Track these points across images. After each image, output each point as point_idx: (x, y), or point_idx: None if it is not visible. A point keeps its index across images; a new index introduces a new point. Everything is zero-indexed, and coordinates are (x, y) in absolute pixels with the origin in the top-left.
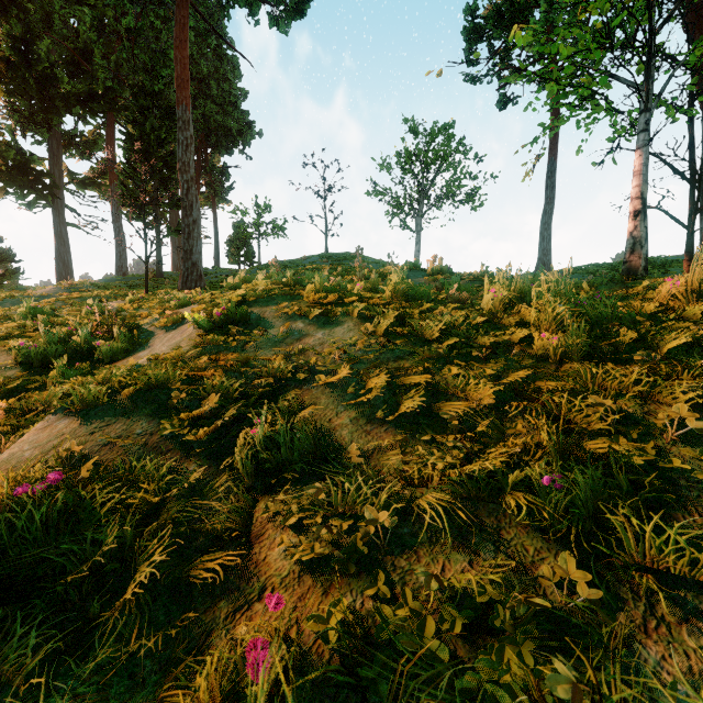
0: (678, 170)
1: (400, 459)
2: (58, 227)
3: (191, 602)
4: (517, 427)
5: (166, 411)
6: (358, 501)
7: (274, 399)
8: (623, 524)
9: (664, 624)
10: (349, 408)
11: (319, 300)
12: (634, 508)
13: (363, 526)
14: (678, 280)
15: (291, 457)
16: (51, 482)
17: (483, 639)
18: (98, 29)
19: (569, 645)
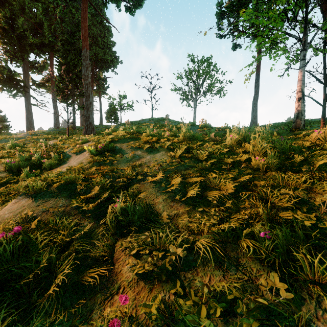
0: (318, 78)
1: (187, 220)
2: (27, 106)
3: (83, 294)
4: (245, 205)
5: (74, 194)
6: (167, 242)
7: (126, 188)
8: (302, 258)
9: (326, 313)
10: (162, 193)
11: (148, 140)
12: (307, 249)
13: (169, 256)
14: (320, 131)
15: (134, 219)
16: (15, 232)
17: (231, 319)
18: (45, 13)
19: (277, 324)
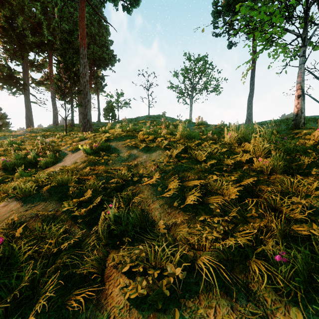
0: (316, 76)
1: (187, 231)
2: (27, 103)
3: None
4: (251, 214)
5: (65, 198)
6: (164, 260)
7: (120, 191)
8: None
9: None
10: (159, 198)
11: (144, 138)
12: None
13: (166, 278)
14: None
15: (128, 228)
16: None
17: None
18: (44, 12)
19: None
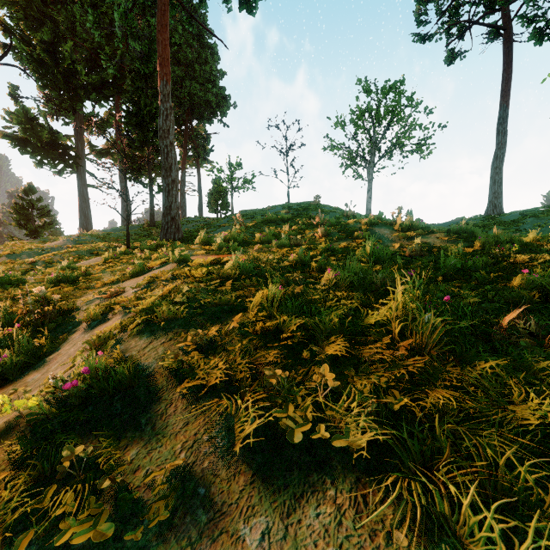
0: None
1: None
2: (81, 188)
3: None
4: None
5: None
6: None
7: None
8: None
9: None
10: None
11: (269, 327)
12: None
13: None
14: None
15: None
16: None
17: None
18: (99, 24)
19: None
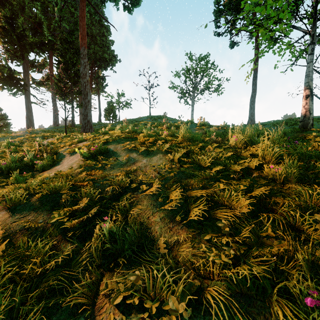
0: None
1: (191, 252)
2: (27, 104)
3: None
4: (266, 233)
5: (58, 207)
6: (165, 292)
7: (118, 200)
8: None
9: None
10: (160, 210)
11: (145, 141)
12: None
13: (168, 319)
14: None
15: (124, 247)
16: None
17: None
18: (44, 12)
19: None
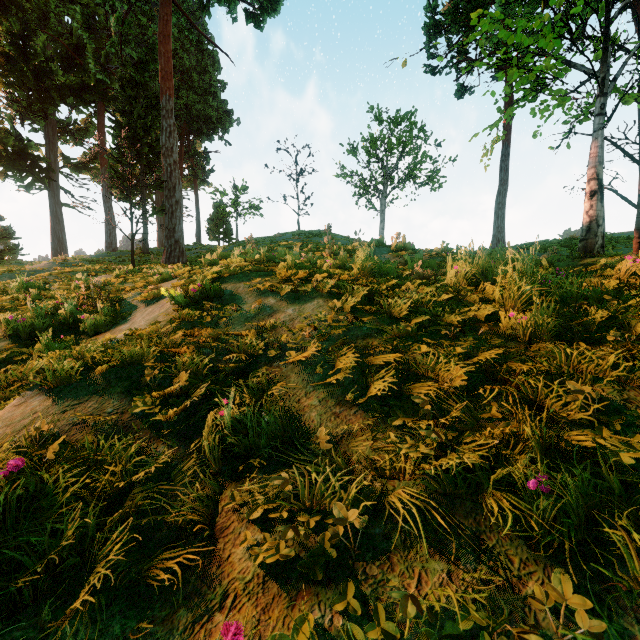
0: (628, 153)
1: (370, 446)
2: (54, 207)
3: (149, 607)
4: (491, 414)
5: (138, 388)
6: (327, 496)
7: (244, 376)
8: (622, 539)
9: None
10: (318, 387)
11: (290, 276)
12: (630, 516)
13: (331, 527)
14: (635, 258)
15: (259, 442)
16: (11, 470)
17: None
18: (89, 25)
19: None
